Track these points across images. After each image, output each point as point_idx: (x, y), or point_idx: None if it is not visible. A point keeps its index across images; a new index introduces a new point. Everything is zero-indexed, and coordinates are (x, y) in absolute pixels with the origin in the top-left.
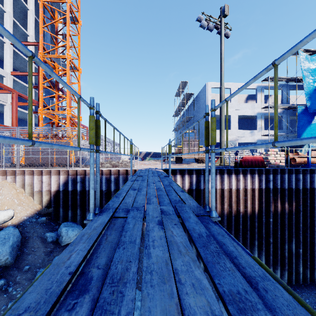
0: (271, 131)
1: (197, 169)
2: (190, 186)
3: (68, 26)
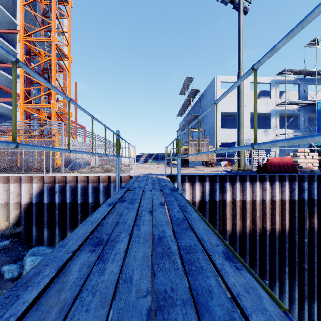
0: (287, 130)
1: (211, 175)
2: (202, 197)
3: (53, 3)
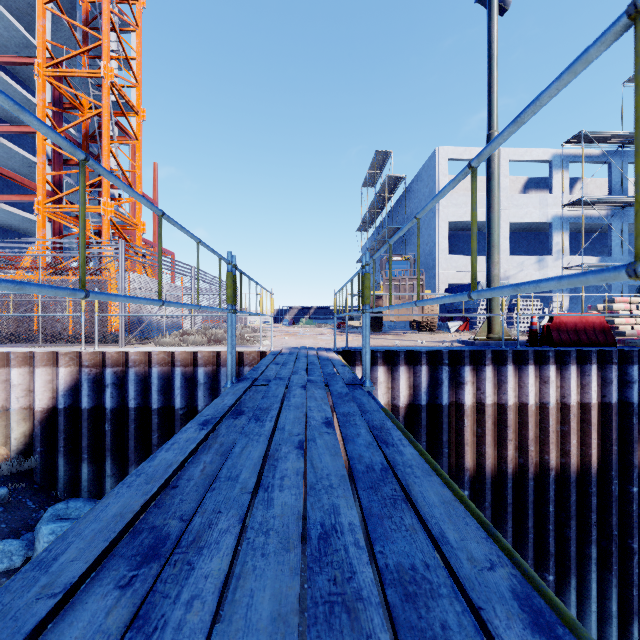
0: (585, 258)
1: (432, 350)
2: (413, 398)
3: None
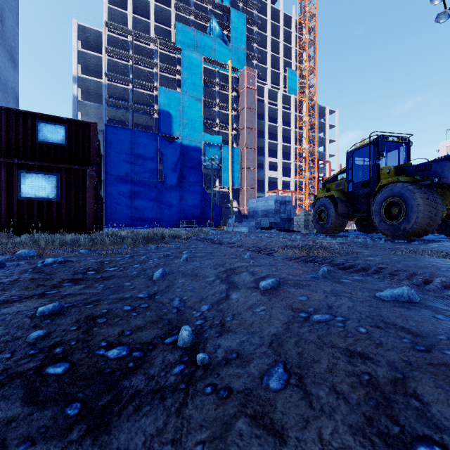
0: None
1: None
2: None
3: (307, 159)
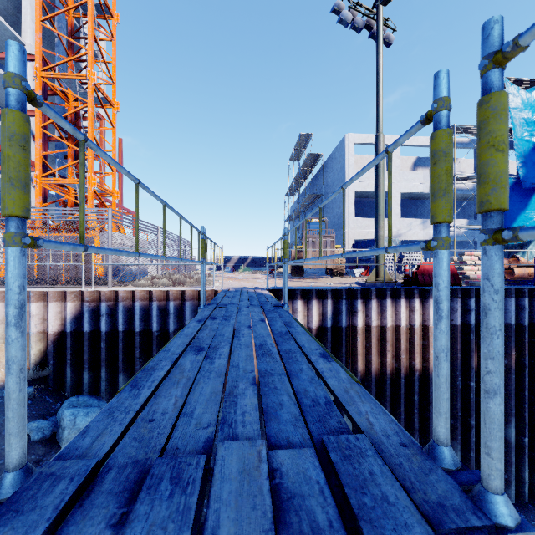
0: (457, 220)
1: (335, 289)
2: (322, 322)
3: (91, 19)
